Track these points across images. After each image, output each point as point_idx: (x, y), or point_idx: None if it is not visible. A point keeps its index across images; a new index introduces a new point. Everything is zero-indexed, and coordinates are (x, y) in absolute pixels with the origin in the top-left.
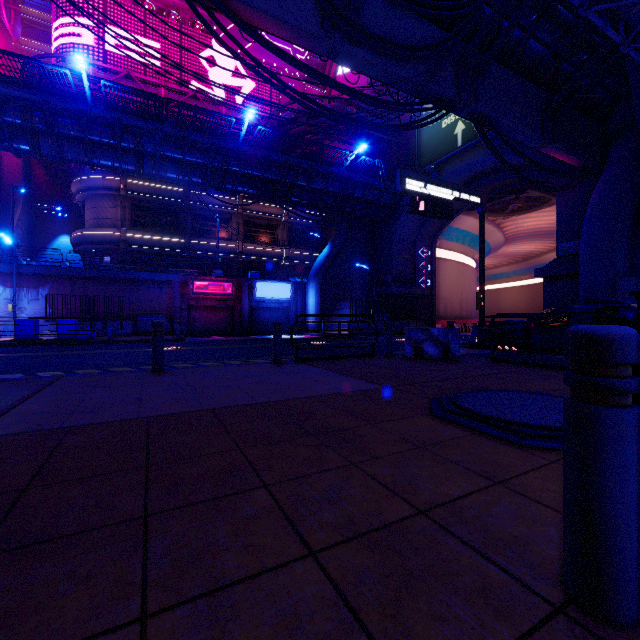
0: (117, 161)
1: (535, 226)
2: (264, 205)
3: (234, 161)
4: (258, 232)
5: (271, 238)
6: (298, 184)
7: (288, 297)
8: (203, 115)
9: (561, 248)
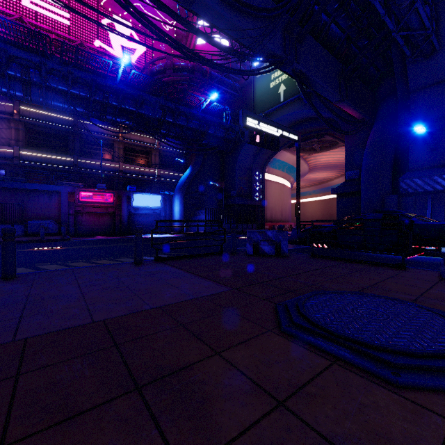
0: (5, 87)
1: (327, 161)
2: (140, 136)
3: (113, 97)
4: (136, 156)
5: (146, 161)
6: (166, 120)
7: (159, 206)
8: (84, 55)
9: (348, 175)
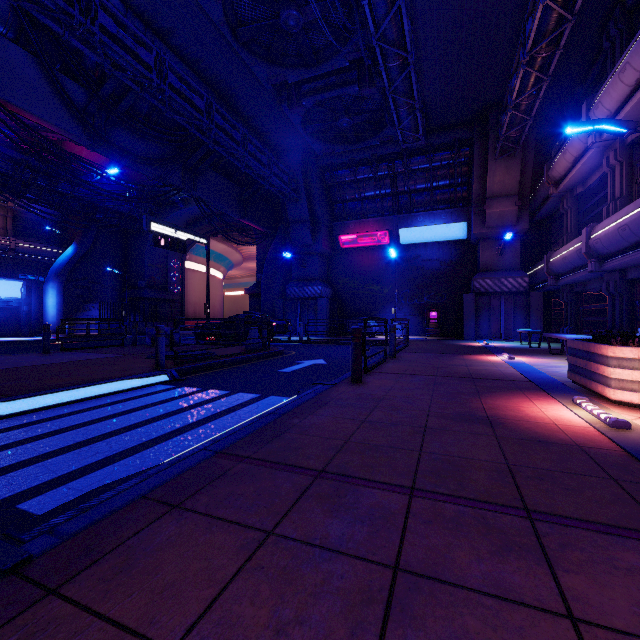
0: None
1: None
2: None
3: None
4: None
5: None
6: (37, 183)
7: (18, 296)
8: None
9: (259, 277)
